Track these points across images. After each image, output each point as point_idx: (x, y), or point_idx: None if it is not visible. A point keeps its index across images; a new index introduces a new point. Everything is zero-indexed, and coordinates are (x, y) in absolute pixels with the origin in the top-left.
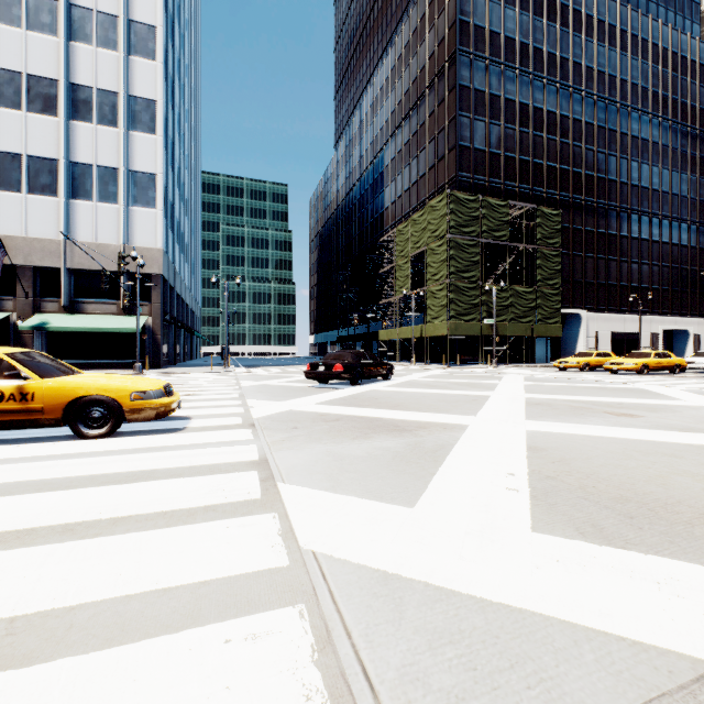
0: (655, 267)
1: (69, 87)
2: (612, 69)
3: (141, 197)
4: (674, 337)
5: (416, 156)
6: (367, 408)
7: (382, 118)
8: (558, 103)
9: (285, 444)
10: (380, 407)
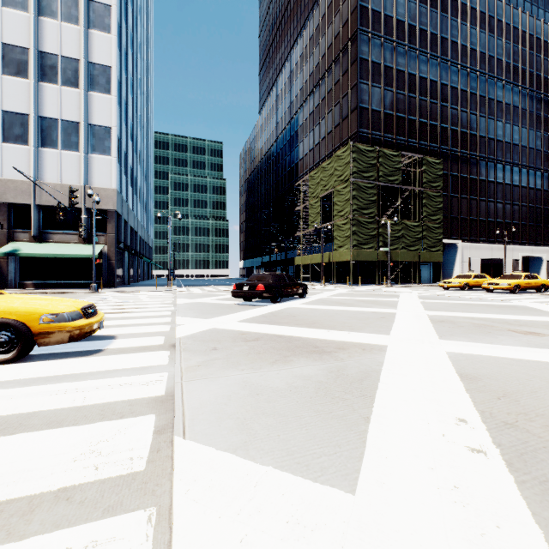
0: (515, 206)
1: (38, 54)
2: (481, 47)
3: (98, 146)
4: (531, 262)
5: (324, 117)
6: (286, 326)
7: (297, 87)
8: (439, 74)
9: (199, 371)
10: (297, 325)
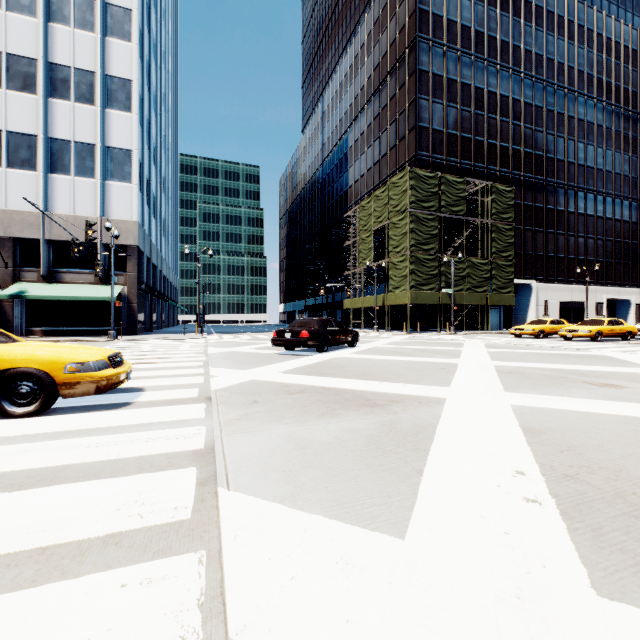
0: (599, 241)
1: (48, 66)
2: (560, 57)
3: (117, 172)
4: (617, 306)
5: (378, 137)
6: (334, 378)
7: (346, 102)
8: (510, 88)
9: (240, 425)
10: (347, 376)
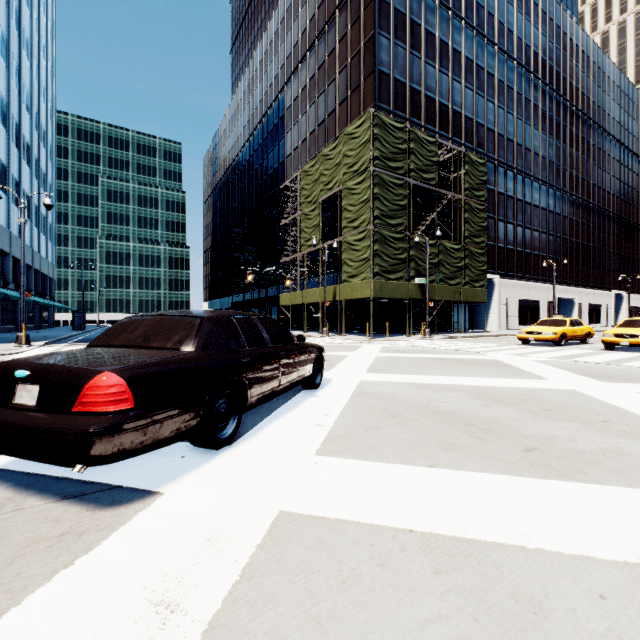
0: (550, 237)
1: None
2: (518, 31)
3: None
4: (561, 305)
5: (323, 91)
6: None
7: (283, 54)
8: (474, 51)
9: None
10: None
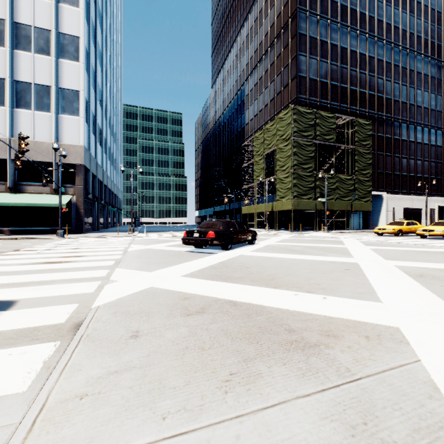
0: (432, 163)
1: (13, 25)
2: (403, 25)
3: (68, 107)
4: None
5: (267, 86)
6: (240, 284)
7: (243, 63)
8: (367, 48)
9: (69, 426)
10: (253, 281)
